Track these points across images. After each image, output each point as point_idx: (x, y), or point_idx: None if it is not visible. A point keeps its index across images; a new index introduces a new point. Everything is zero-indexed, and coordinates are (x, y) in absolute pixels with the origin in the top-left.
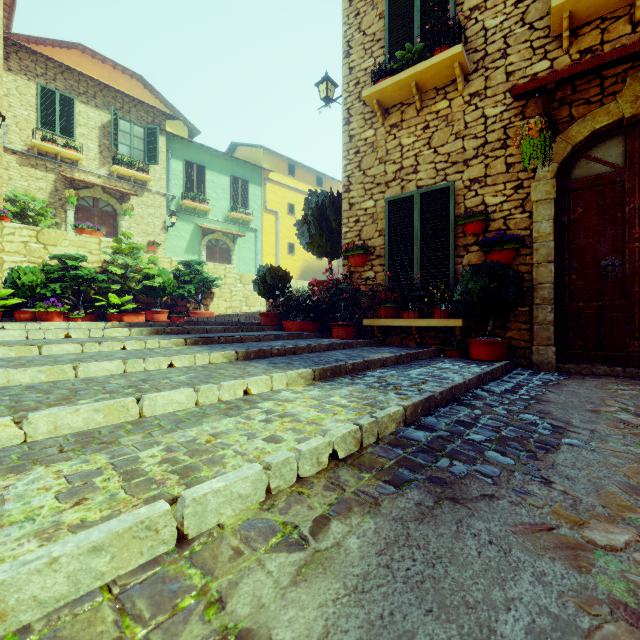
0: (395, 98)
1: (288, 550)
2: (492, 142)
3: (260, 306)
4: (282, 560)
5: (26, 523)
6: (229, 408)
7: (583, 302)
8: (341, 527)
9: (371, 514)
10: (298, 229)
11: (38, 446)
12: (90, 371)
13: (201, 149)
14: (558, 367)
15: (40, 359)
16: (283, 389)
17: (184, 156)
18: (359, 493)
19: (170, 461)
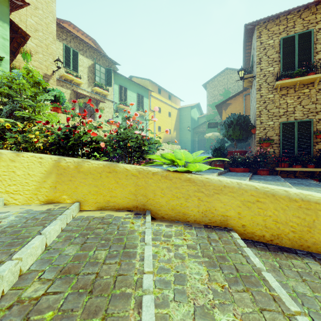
0: (286, 85)
1: None
2: None
3: None
4: None
5: None
6: None
7: None
8: None
9: None
10: (225, 129)
11: None
12: None
13: (125, 79)
14: None
15: None
16: None
17: (119, 83)
18: None
19: None
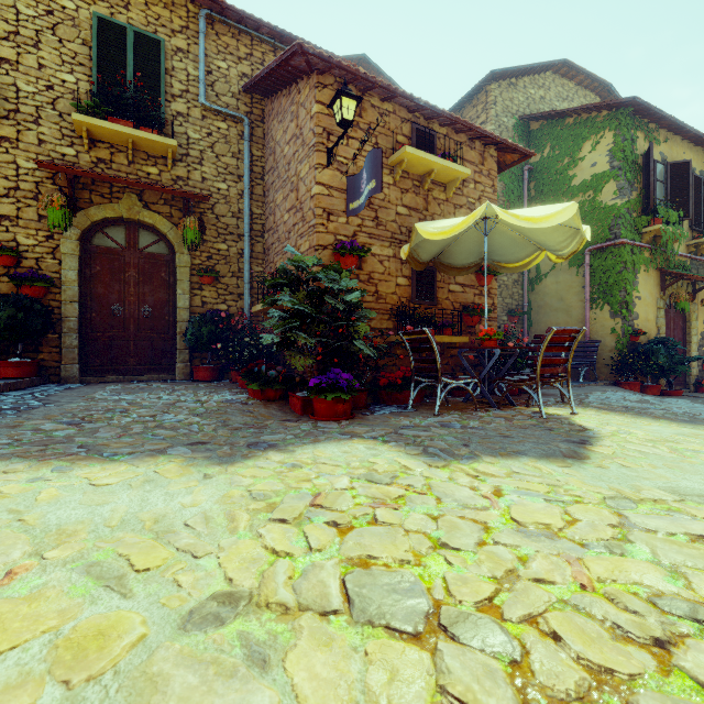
0: None
1: None
2: (25, 190)
3: None
4: None
5: None
6: None
7: (101, 333)
8: None
9: None
10: None
11: None
12: None
13: None
14: (82, 380)
15: None
16: None
17: None
18: None
19: None
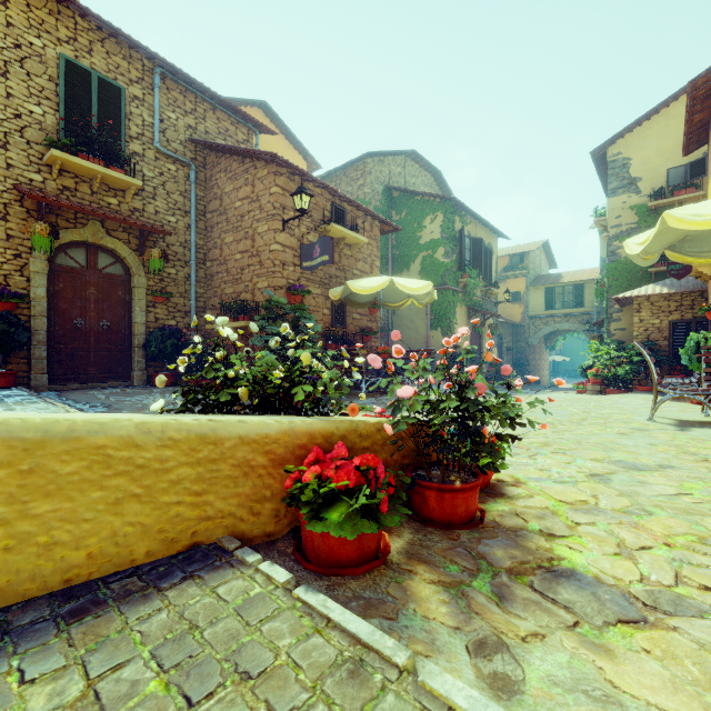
0: None
1: None
2: None
3: None
4: None
5: None
6: None
7: (64, 345)
8: None
9: None
10: None
11: None
12: None
13: None
14: (49, 388)
15: None
16: None
17: None
18: None
19: None
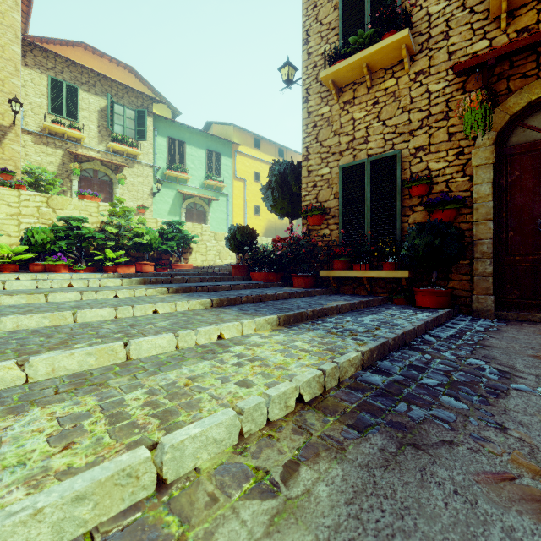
0: (348, 78)
1: (261, 497)
2: (435, 114)
3: (231, 259)
4: (255, 508)
5: (17, 468)
6: (205, 352)
7: (520, 256)
8: (310, 473)
9: (338, 460)
10: (263, 193)
11: (37, 387)
12: (86, 317)
13: (182, 127)
14: (496, 314)
15: (45, 306)
16: (252, 334)
17: (167, 133)
18: (325, 437)
19: (152, 404)
